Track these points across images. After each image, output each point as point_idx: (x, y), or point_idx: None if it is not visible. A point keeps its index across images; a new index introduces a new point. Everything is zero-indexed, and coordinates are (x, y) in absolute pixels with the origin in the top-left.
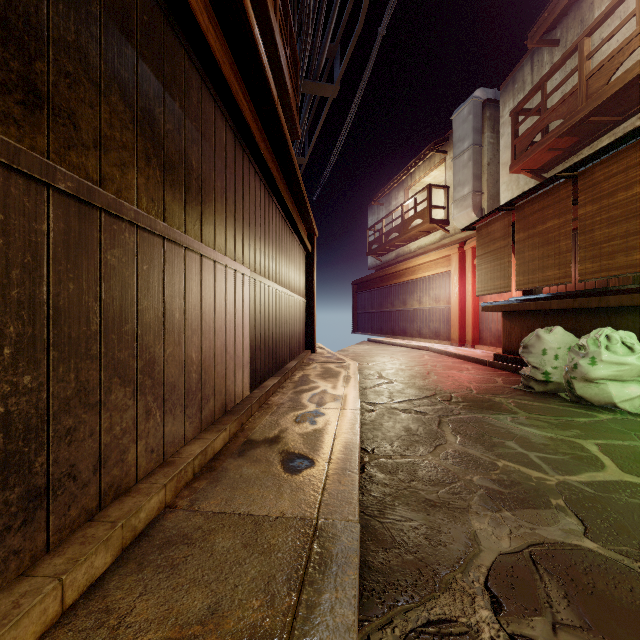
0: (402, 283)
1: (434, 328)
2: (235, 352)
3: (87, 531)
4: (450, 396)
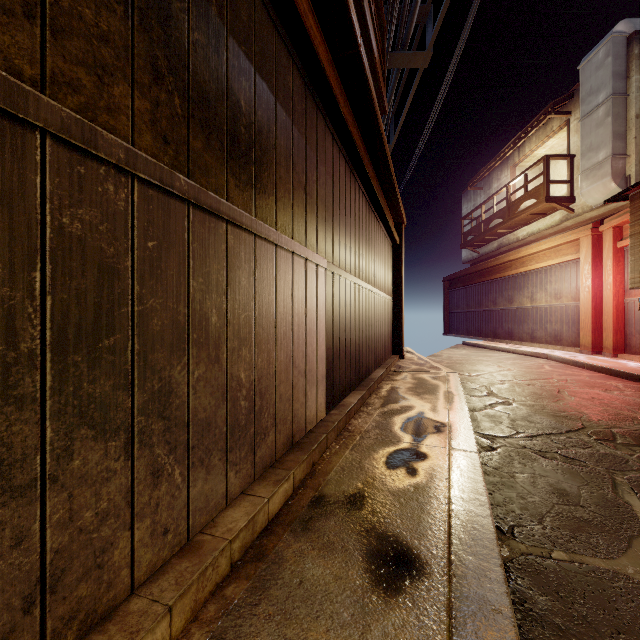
0: (507, 277)
1: (553, 331)
2: (306, 365)
3: None
4: (610, 433)
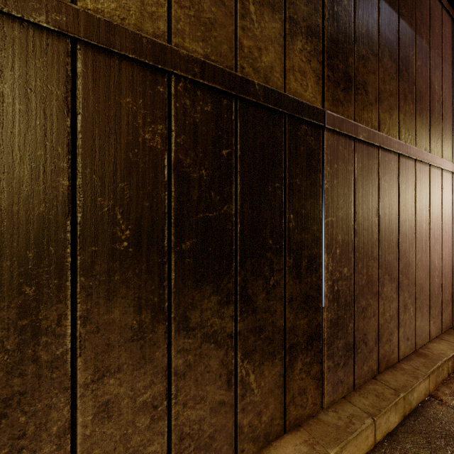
0: None
1: None
2: None
3: (375, 387)
4: None
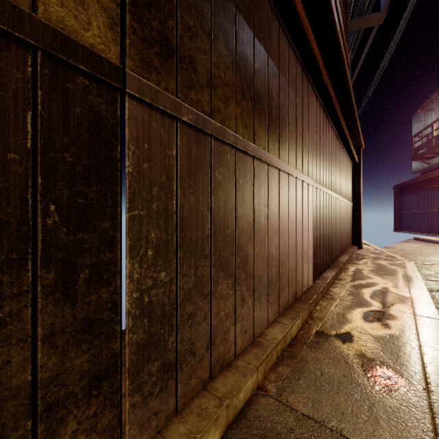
0: None
1: None
2: (302, 249)
3: (202, 401)
4: None
